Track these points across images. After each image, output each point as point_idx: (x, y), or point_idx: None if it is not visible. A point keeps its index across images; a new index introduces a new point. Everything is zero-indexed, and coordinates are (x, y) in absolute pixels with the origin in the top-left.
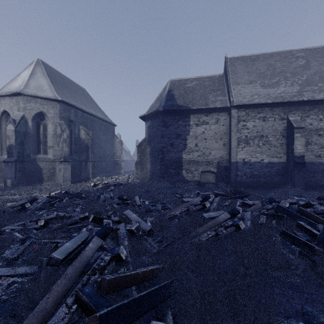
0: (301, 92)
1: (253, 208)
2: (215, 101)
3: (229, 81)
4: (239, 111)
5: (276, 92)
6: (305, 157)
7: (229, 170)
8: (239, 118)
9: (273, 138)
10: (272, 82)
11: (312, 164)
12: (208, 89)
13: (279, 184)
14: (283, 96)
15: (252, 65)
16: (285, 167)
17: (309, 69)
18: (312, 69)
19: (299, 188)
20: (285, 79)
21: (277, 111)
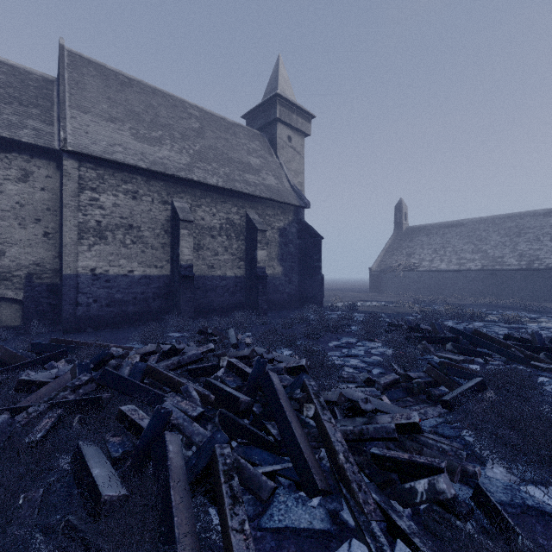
0: (192, 167)
1: (44, 392)
2: (19, 126)
3: (63, 95)
4: (82, 167)
5: (156, 154)
6: (196, 268)
7: (61, 293)
8: (83, 182)
9: (151, 233)
10: (152, 135)
11: (205, 278)
12: (2, 92)
13: (160, 313)
14: (167, 164)
15: (119, 89)
16: (170, 283)
17: (203, 138)
18: (207, 140)
19: (186, 317)
20: (171, 139)
21: (156, 186)
